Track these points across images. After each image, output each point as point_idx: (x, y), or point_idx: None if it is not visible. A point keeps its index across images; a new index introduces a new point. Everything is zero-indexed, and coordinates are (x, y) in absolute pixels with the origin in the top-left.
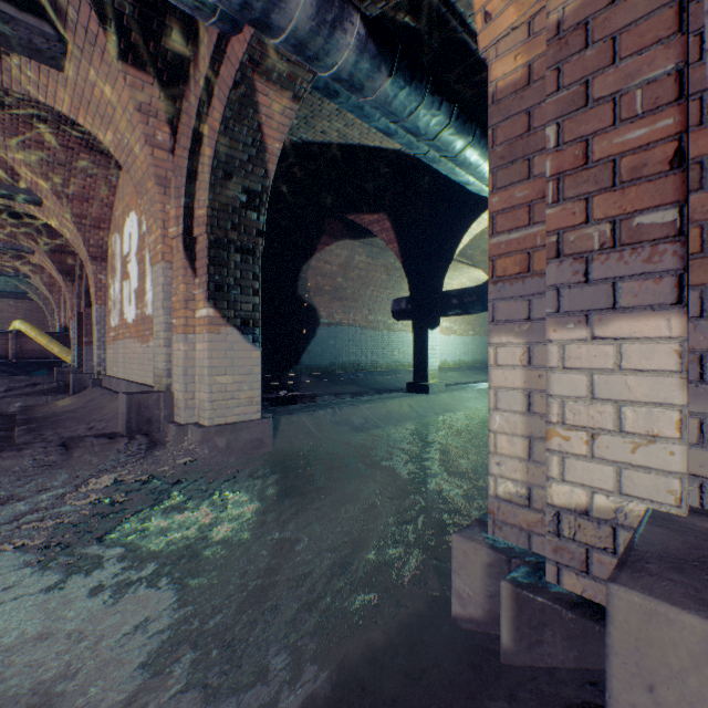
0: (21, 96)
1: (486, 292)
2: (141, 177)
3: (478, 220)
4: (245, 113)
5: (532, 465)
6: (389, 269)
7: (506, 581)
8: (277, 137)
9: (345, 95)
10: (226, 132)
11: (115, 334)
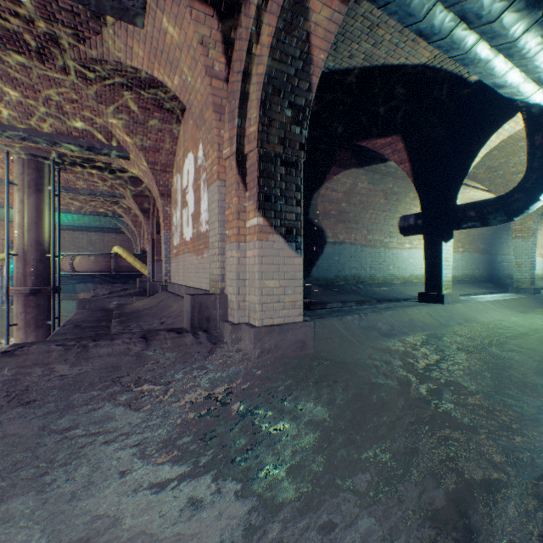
0: (115, 67)
1: (512, 201)
2: (200, 110)
3: (498, 131)
4: (295, 22)
5: None
6: (387, 193)
7: None
8: (322, 47)
9: None
10: (277, 45)
11: (176, 251)
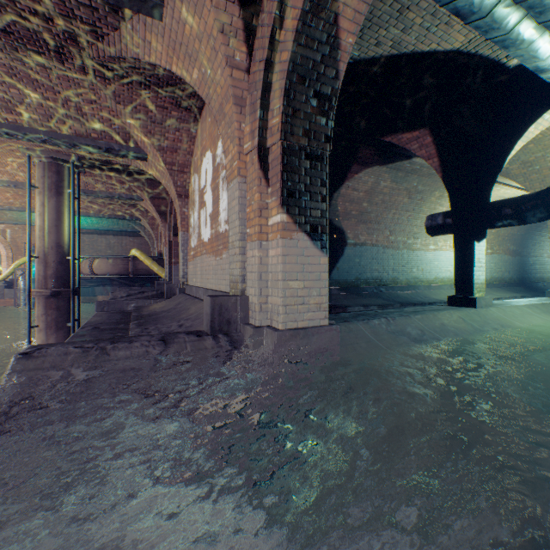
0: (133, 64)
1: None
2: (219, 104)
3: (537, 121)
4: (322, 3)
5: None
6: (411, 192)
7: None
8: (350, 30)
9: None
10: (302, 29)
11: (194, 253)
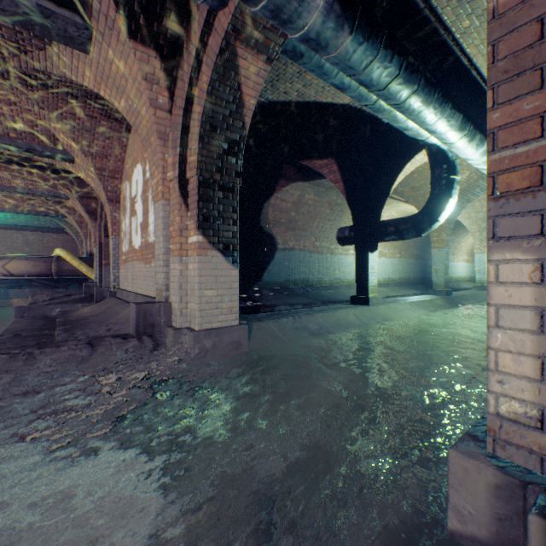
0: (60, 78)
1: (419, 221)
2: (146, 134)
3: (411, 161)
4: (227, 75)
5: (545, 386)
6: (332, 205)
7: (535, 515)
8: (252, 95)
9: (309, 56)
10: (212, 92)
11: (126, 258)
